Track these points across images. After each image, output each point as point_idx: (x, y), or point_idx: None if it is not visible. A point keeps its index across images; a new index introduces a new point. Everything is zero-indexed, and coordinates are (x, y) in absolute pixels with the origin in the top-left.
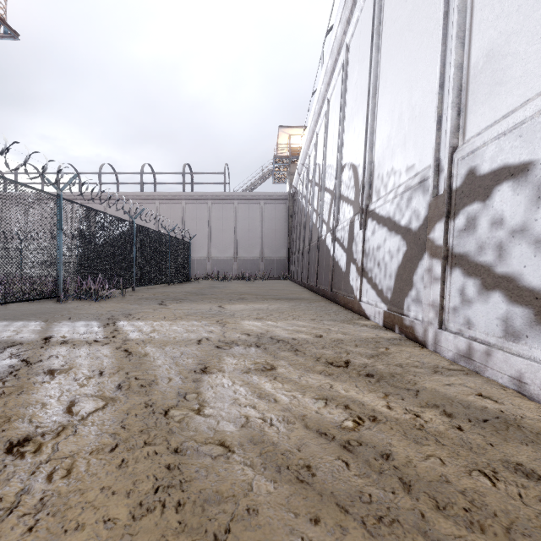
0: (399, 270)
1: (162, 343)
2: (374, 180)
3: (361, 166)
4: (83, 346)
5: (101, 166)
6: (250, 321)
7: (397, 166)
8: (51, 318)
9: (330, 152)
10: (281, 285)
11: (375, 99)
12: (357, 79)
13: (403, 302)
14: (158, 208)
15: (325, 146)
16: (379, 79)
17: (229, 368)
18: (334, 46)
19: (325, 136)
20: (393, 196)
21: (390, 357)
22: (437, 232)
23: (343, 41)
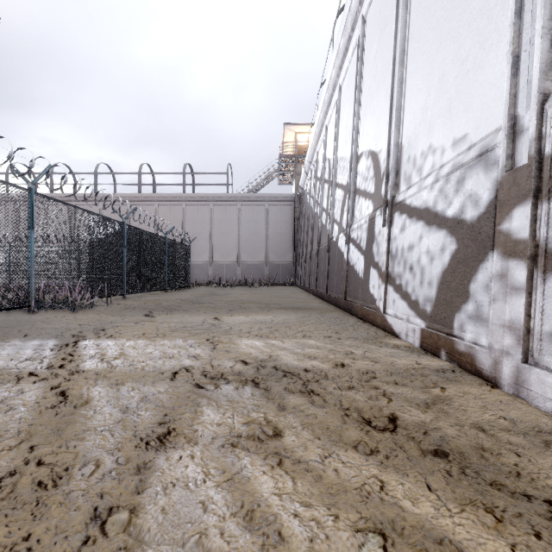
0: (444, 275)
1: (121, 379)
2: (403, 165)
3: (383, 152)
4: (7, 383)
5: (96, 165)
6: (249, 340)
7: (438, 142)
8: (2, 335)
9: (342, 143)
10: (287, 291)
11: (403, 66)
12: (376, 51)
13: (452, 318)
14: (157, 210)
15: (336, 137)
16: (409, 42)
17: (206, 434)
18: (347, 21)
19: (336, 126)
20: (433, 180)
21: (455, 407)
22: (517, 221)
23: (359, 14)
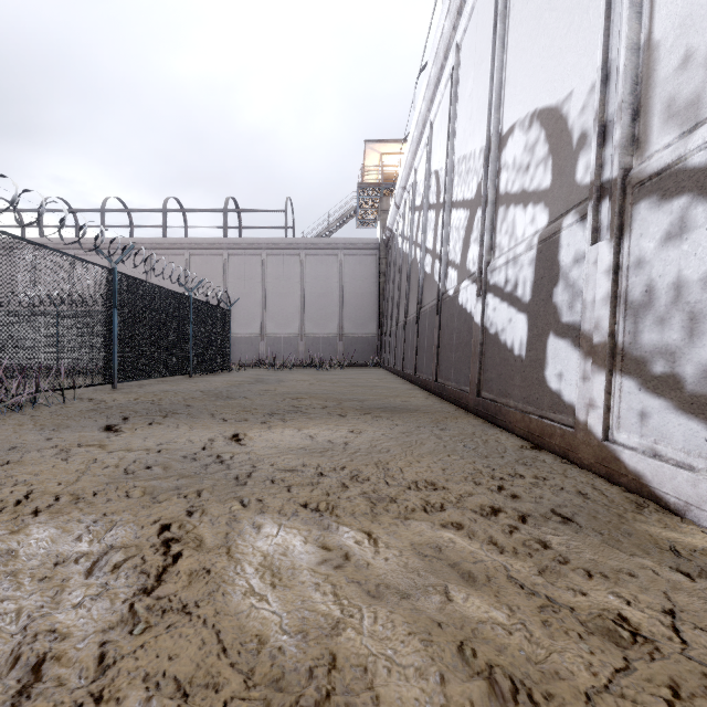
0: None
1: None
2: (660, 85)
3: (579, 93)
4: None
5: (104, 200)
6: (280, 532)
7: None
8: None
9: (463, 134)
10: (371, 376)
11: None
12: None
13: None
14: (188, 262)
15: (451, 129)
16: None
17: None
18: None
19: (451, 110)
20: None
21: None
22: None
23: None
